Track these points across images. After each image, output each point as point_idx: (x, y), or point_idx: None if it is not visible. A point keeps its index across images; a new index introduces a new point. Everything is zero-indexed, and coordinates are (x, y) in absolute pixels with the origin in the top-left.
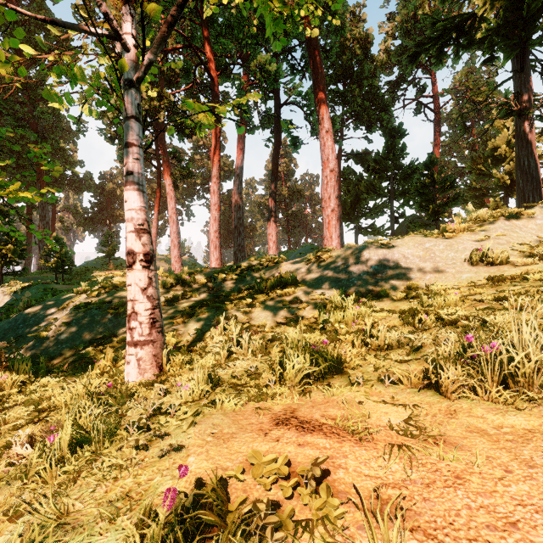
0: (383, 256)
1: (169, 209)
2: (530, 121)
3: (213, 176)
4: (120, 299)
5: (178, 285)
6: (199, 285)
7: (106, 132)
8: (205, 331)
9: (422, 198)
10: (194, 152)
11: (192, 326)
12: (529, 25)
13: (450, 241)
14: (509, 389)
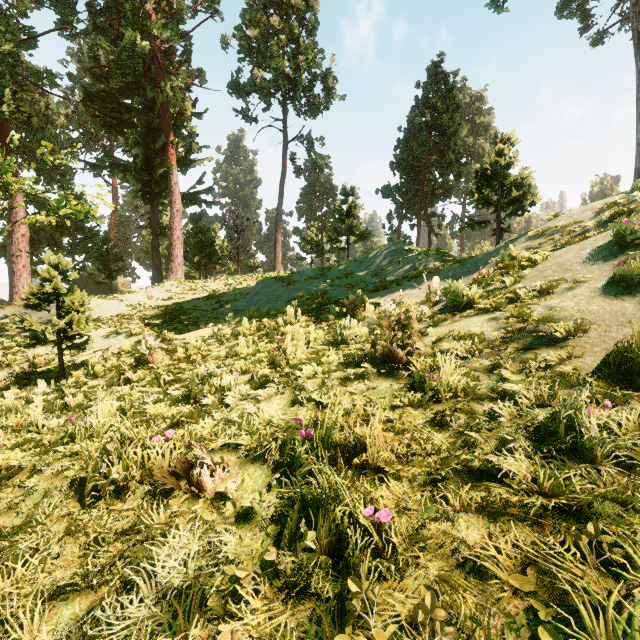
0: None
1: None
2: (158, 239)
3: None
4: None
5: None
6: None
7: None
8: None
9: (100, 263)
10: None
11: None
12: (154, 195)
13: (108, 302)
14: (106, 327)
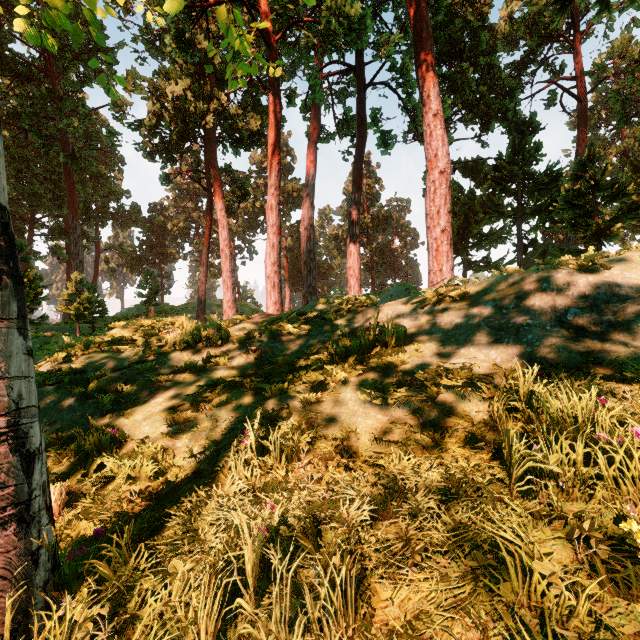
0: (592, 289)
1: (220, 241)
2: None
3: (270, 186)
4: (101, 368)
5: (200, 343)
6: (233, 344)
7: (143, 146)
8: (221, 447)
9: (573, 212)
10: (257, 176)
11: (201, 429)
12: None
13: None
14: None
